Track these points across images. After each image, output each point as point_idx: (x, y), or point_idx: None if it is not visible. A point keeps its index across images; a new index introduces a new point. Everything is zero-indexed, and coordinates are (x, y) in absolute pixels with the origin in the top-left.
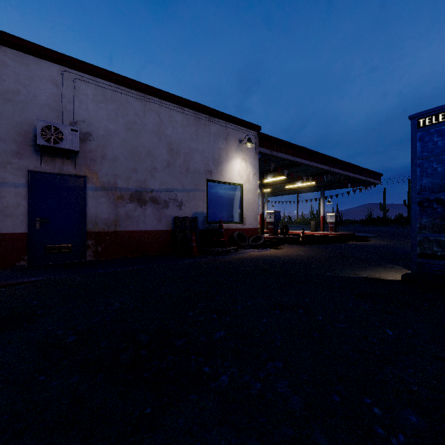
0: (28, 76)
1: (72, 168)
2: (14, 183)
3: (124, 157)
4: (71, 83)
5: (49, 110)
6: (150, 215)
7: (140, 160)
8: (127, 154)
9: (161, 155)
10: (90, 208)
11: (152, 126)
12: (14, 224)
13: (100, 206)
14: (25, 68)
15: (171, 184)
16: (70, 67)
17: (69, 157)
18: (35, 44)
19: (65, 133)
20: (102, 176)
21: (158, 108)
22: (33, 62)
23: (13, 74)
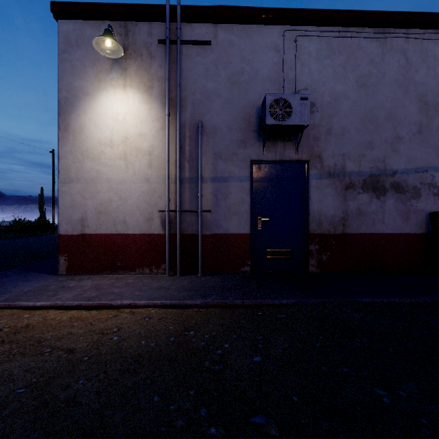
0: (251, 50)
1: (293, 152)
2: (239, 177)
3: (354, 128)
4: (292, 43)
5: (270, 84)
6: (391, 210)
7: (376, 129)
8: (358, 123)
9: (408, 116)
10: (313, 202)
11: (394, 73)
12: (239, 223)
13: (324, 199)
14: (248, 42)
15: (424, 160)
16: (292, 23)
17: (290, 138)
18: (259, 8)
19: (294, 104)
20: (327, 158)
21: (402, 44)
22: (255, 32)
23: (238, 53)
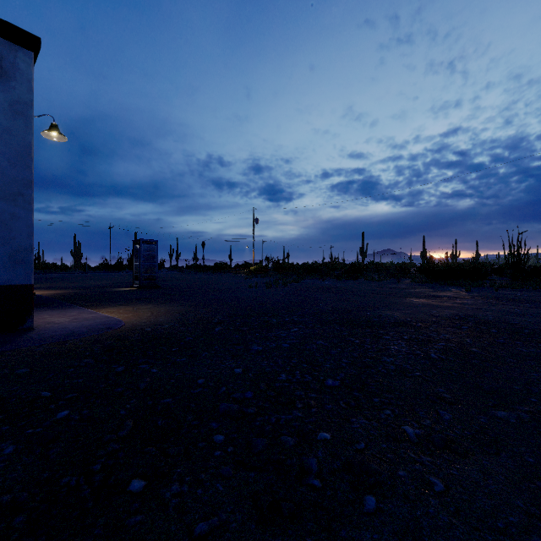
0: None
1: None
2: None
3: None
4: None
5: None
6: None
7: None
8: None
9: None
10: None
11: None
12: None
13: None
14: None
15: None
16: None
17: None
18: None
19: None
20: None
21: None
22: None
23: None
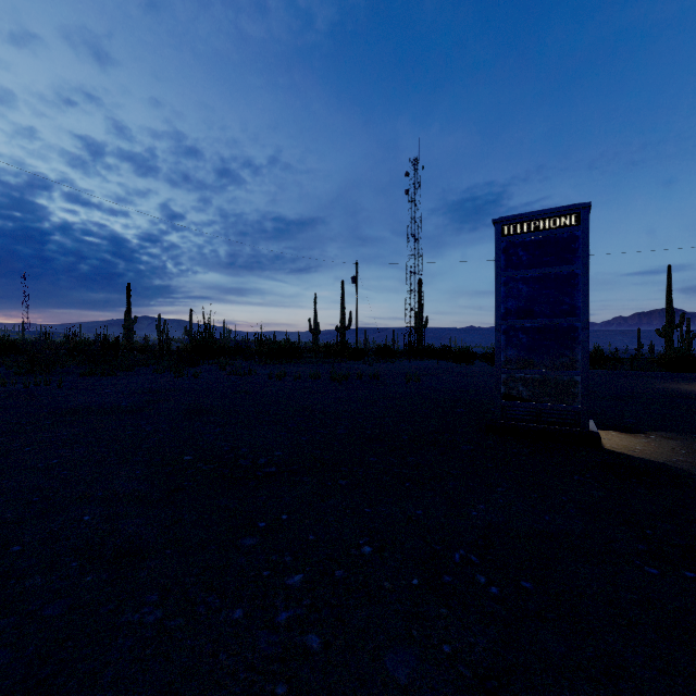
0: None
1: None
2: None
3: None
4: None
5: None
6: None
7: None
8: None
9: None
10: None
11: None
12: None
13: None
14: None
15: None
16: None
17: None
18: None
19: None
20: None
21: None
22: None
23: None
